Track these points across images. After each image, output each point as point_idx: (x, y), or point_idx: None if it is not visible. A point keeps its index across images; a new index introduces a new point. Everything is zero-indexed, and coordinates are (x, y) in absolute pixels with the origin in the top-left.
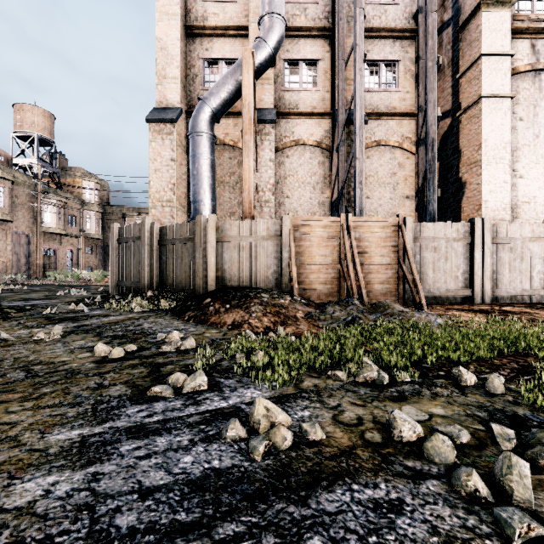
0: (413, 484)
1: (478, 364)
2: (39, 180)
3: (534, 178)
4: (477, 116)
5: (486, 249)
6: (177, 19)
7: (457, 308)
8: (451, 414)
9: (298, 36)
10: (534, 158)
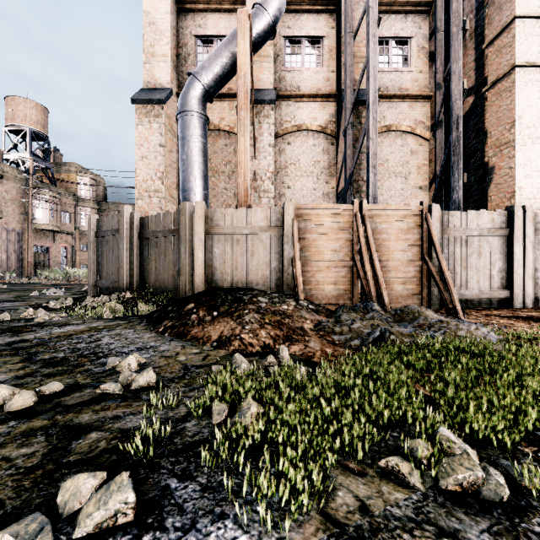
0: None
1: None
2: (30, 175)
3: None
4: (509, 90)
5: (528, 242)
6: None
7: (498, 314)
8: None
9: (300, 11)
10: None
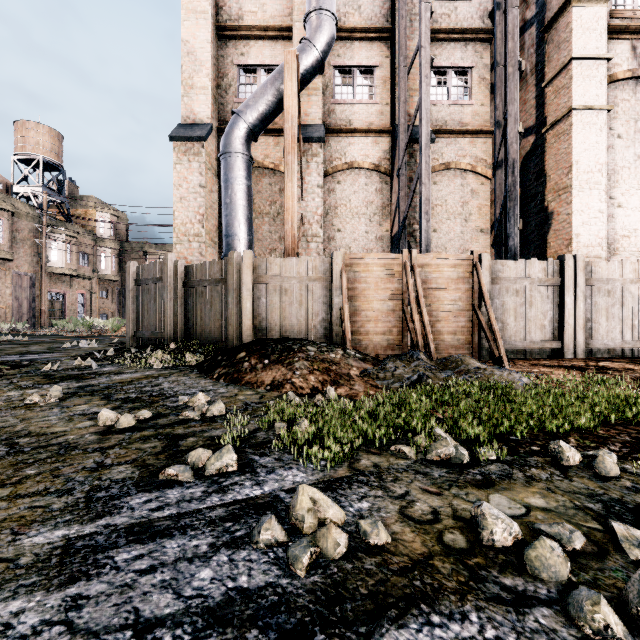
0: (516, 615)
1: (579, 436)
2: (44, 211)
3: (635, 208)
4: (567, 133)
5: (579, 292)
6: (206, 17)
7: (545, 363)
8: (555, 506)
9: (352, 39)
10: (635, 183)
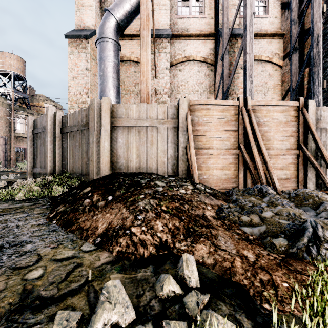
0: None
1: None
2: (12, 102)
3: None
4: None
5: None
6: None
7: None
8: None
9: None
10: None
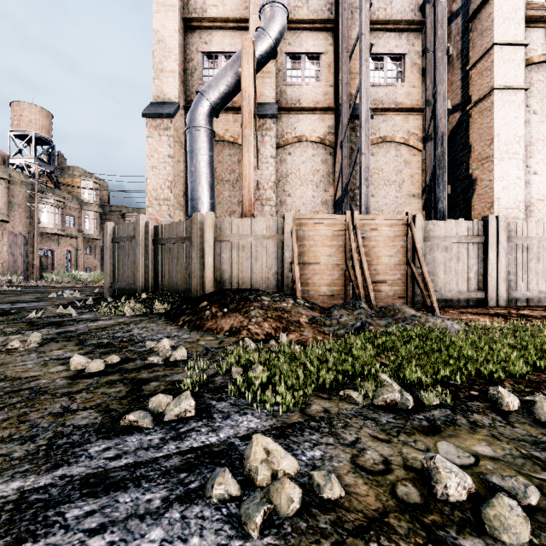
0: None
1: (513, 380)
2: (36, 180)
3: None
4: (489, 109)
5: (501, 249)
6: (174, 10)
7: (471, 311)
8: (502, 455)
9: (301, 29)
10: None
